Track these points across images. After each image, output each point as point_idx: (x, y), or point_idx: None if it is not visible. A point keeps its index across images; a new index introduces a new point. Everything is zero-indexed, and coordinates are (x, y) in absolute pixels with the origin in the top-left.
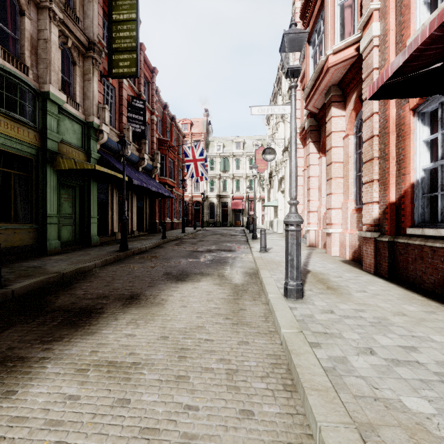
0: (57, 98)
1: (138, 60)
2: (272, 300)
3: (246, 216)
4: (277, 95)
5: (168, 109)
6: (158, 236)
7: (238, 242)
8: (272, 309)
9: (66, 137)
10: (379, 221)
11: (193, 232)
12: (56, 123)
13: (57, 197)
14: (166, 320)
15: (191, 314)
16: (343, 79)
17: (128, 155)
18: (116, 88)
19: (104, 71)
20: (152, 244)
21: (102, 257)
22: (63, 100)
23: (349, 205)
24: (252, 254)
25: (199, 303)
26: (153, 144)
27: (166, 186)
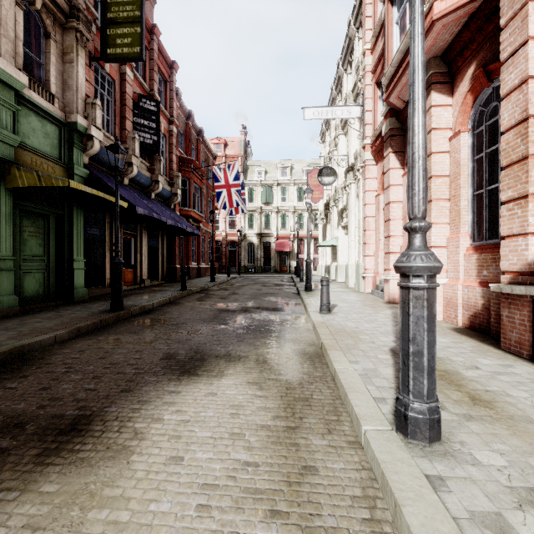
0: (11, 78)
1: (143, 35)
2: (378, 449)
3: (294, 260)
4: (336, 101)
5: (193, 120)
6: (177, 287)
7: (286, 295)
8: (383, 480)
9: (31, 141)
10: None
11: (226, 280)
12: (11, 118)
13: (16, 230)
14: (112, 531)
15: (186, 496)
16: (451, 45)
17: (134, 175)
18: (115, 81)
19: (96, 54)
20: (163, 299)
21: (75, 323)
22: (22, 83)
23: (462, 241)
24: (308, 316)
25: (212, 446)
26: (172, 164)
27: (191, 220)
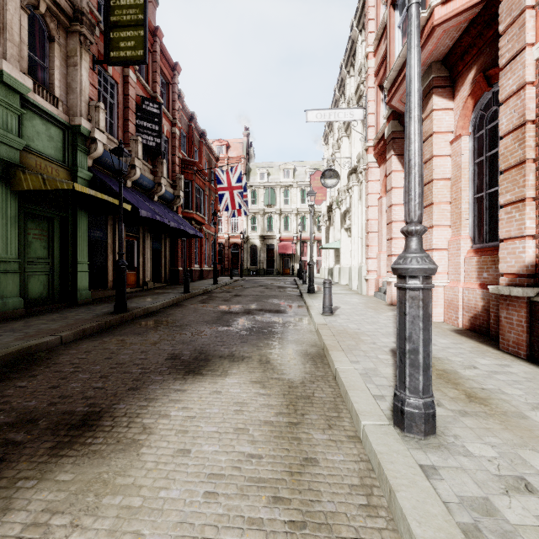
0: (16, 82)
1: (146, 38)
2: (375, 441)
3: (297, 262)
4: (339, 103)
5: (195, 122)
6: (179, 289)
7: (288, 297)
8: (379, 469)
9: (36, 144)
10: (537, 269)
11: (229, 282)
12: (16, 121)
13: (20, 233)
14: (126, 514)
15: (194, 484)
16: (452, 49)
17: (137, 178)
18: (119, 83)
19: (100, 57)
20: (166, 301)
21: (80, 325)
22: (27, 87)
23: (463, 243)
24: (310, 318)
25: (217, 440)
26: (175, 166)
27: (193, 222)
